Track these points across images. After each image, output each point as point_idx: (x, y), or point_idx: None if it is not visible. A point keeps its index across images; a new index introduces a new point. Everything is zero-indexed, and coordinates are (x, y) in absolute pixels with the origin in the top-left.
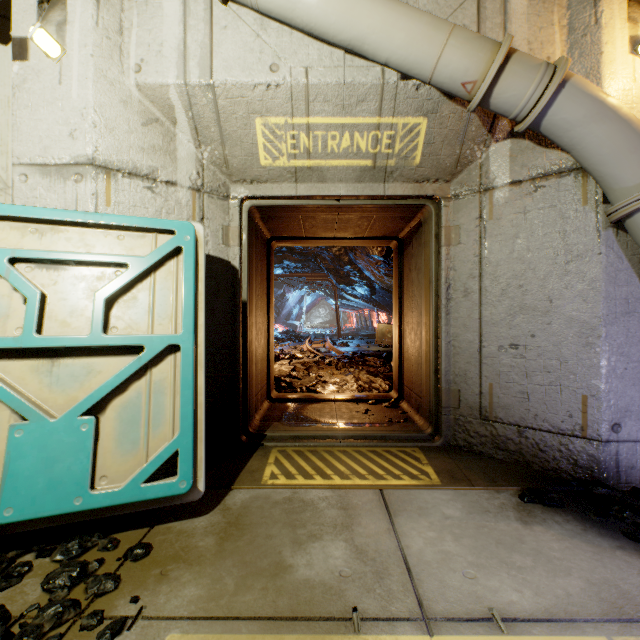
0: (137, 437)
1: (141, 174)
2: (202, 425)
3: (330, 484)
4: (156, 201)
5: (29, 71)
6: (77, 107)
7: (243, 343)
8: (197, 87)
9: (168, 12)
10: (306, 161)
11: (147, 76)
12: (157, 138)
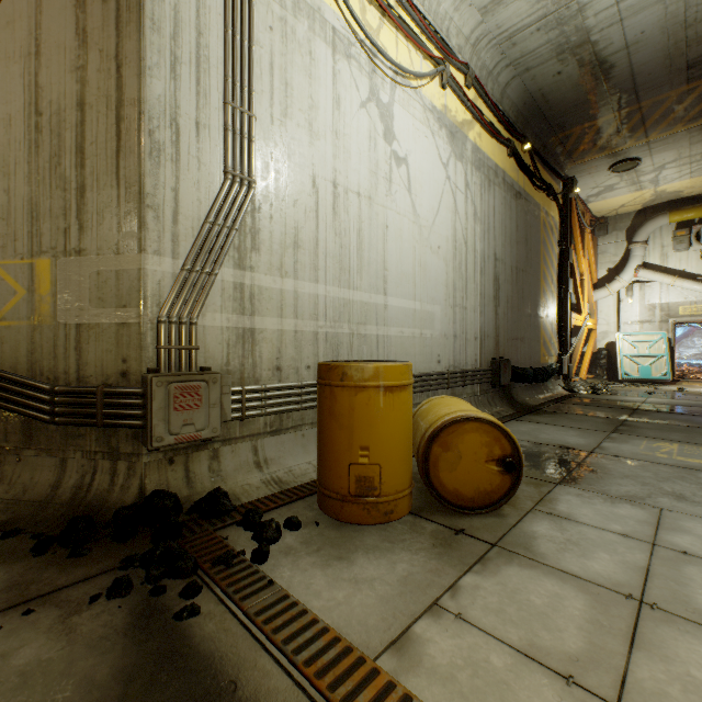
0: (657, 370)
1: (647, 321)
2: (669, 370)
3: (701, 385)
4: (650, 326)
5: (623, 305)
6: (635, 311)
7: (671, 357)
8: (663, 303)
9: (655, 289)
10: (694, 313)
11: (650, 302)
12: (650, 313)
